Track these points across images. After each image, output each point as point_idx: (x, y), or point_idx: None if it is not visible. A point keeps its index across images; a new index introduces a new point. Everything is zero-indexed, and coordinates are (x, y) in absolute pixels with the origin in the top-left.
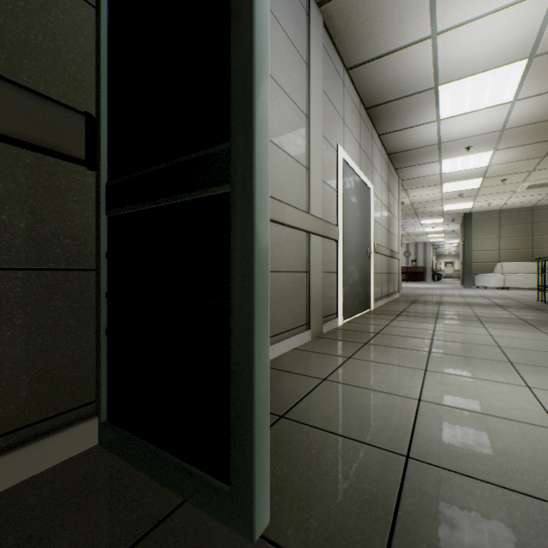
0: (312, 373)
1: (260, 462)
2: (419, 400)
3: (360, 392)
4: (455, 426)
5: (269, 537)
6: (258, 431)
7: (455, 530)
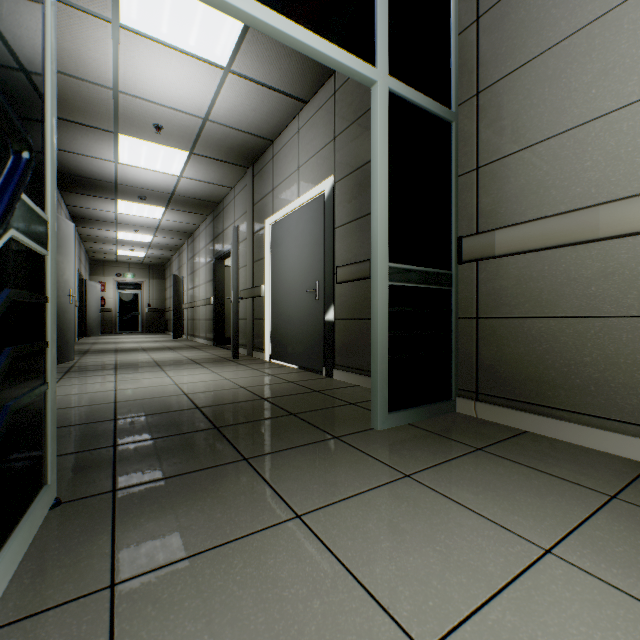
0: (639, 494)
1: (373, 398)
2: (545, 549)
3: (561, 506)
4: (452, 530)
5: (371, 429)
6: (372, 384)
7: (346, 461)
